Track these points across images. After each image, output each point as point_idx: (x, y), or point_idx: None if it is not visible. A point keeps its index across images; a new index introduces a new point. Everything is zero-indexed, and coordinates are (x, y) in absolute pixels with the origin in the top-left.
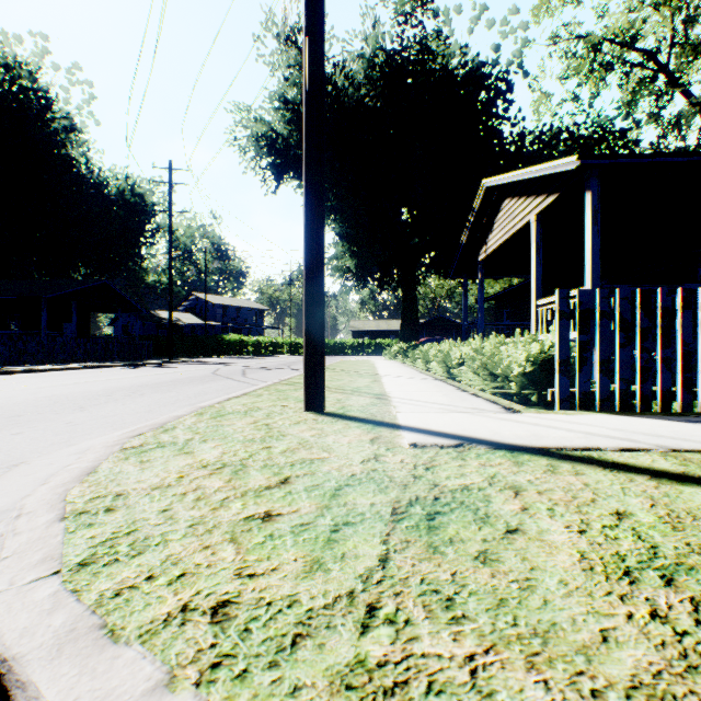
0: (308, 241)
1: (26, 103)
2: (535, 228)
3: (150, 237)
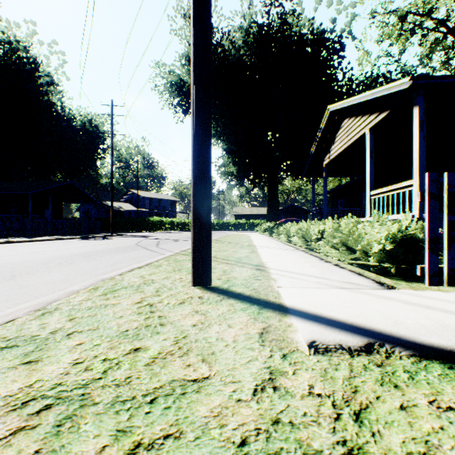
0: (195, 128)
1: (22, 66)
2: (369, 138)
3: (102, 153)
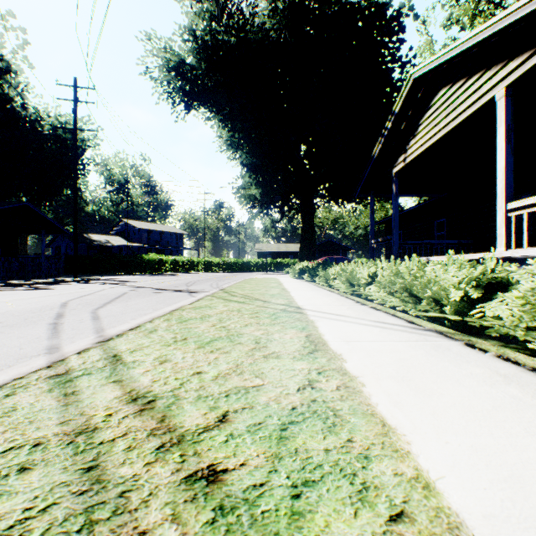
0: None
1: None
2: (504, 105)
3: (81, 169)
